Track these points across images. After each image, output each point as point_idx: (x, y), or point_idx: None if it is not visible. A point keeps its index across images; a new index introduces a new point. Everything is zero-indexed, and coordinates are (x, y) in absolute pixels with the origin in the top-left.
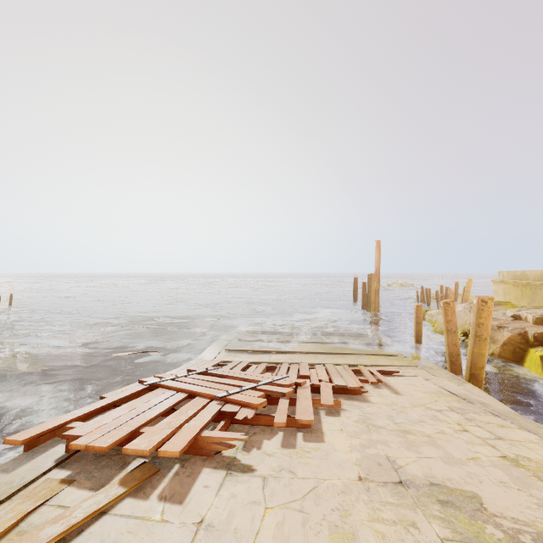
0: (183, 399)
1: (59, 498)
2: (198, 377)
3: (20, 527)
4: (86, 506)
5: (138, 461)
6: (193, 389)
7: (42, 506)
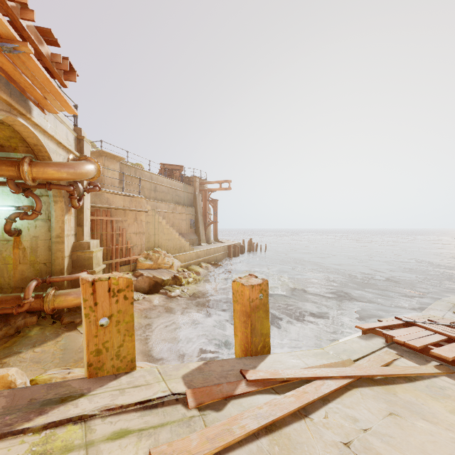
0: (444, 339)
1: (402, 360)
2: (447, 328)
3: (394, 363)
4: (424, 369)
5: (435, 362)
6: (452, 335)
7: (396, 360)
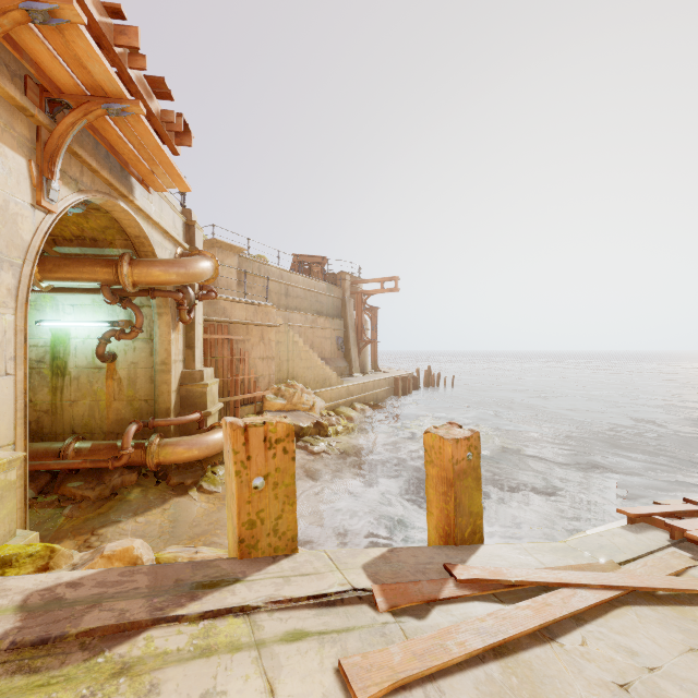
0: None
1: None
2: None
3: (689, 573)
4: None
5: None
6: None
7: (693, 568)
